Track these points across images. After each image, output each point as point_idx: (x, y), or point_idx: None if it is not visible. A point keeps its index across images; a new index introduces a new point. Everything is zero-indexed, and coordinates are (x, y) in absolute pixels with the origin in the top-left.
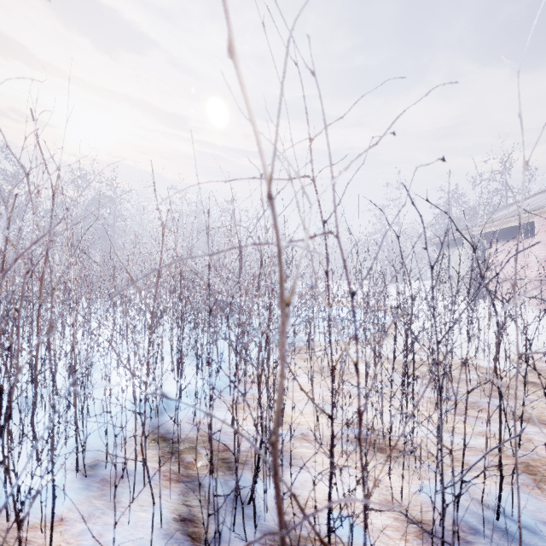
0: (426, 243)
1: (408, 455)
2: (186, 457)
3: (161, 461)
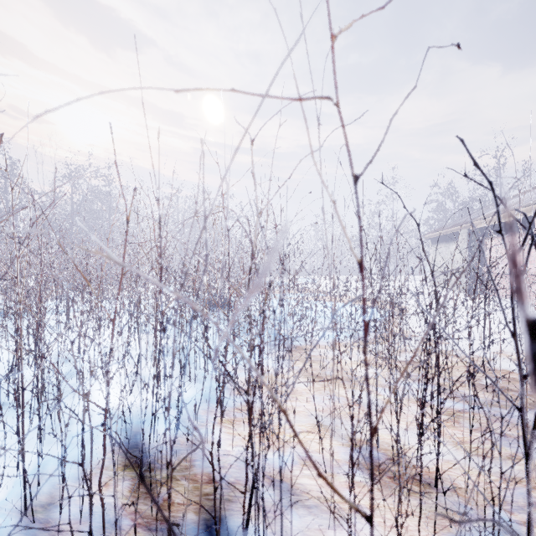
0: (499, 222)
1: (431, 489)
2: (162, 492)
3: (131, 497)
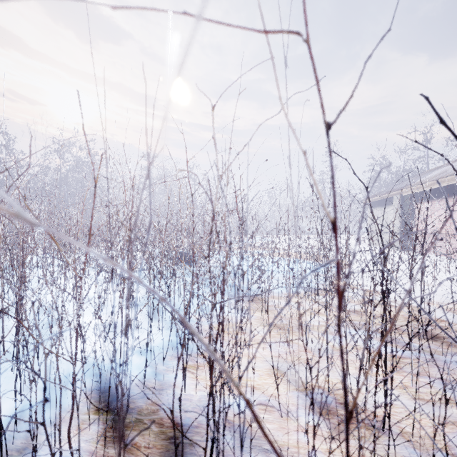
0: None
1: (379, 433)
2: (130, 436)
3: (101, 441)
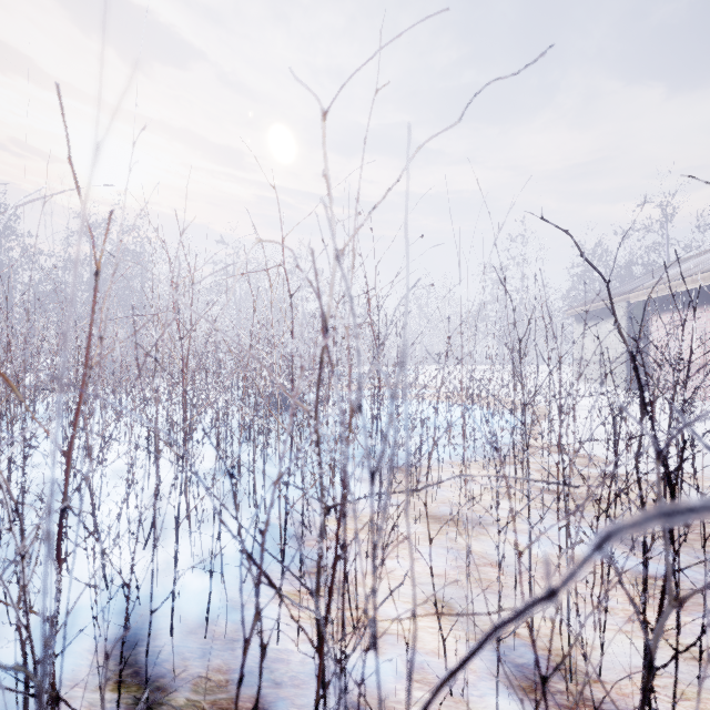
0: None
1: None
2: None
3: None
